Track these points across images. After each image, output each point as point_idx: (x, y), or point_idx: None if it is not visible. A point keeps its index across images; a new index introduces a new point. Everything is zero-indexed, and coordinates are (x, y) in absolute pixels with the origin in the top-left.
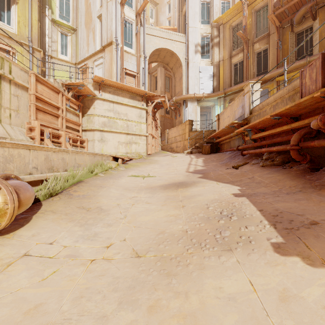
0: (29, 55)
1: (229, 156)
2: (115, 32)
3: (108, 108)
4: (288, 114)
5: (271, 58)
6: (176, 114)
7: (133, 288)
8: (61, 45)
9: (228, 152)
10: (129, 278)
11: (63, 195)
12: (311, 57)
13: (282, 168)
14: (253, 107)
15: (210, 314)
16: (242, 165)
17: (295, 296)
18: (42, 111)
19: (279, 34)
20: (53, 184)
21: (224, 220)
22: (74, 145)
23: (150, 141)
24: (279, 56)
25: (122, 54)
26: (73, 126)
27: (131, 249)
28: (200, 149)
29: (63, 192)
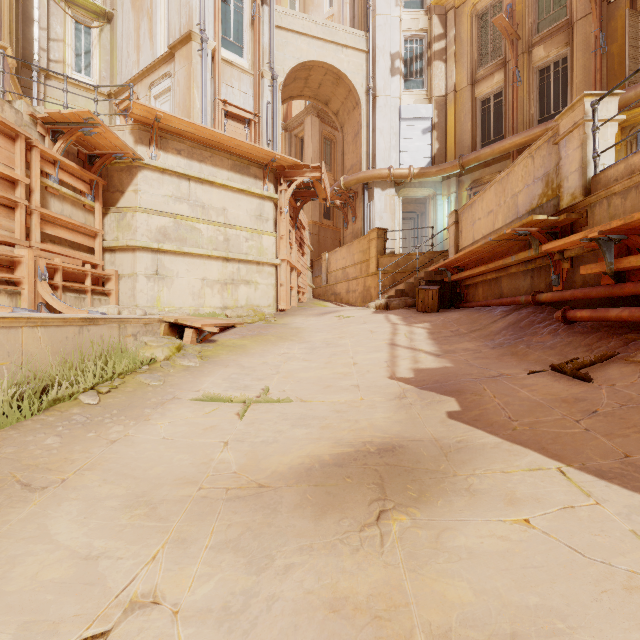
0: None
1: (509, 322)
2: (198, 12)
3: (176, 194)
4: None
5: (578, 77)
6: (346, 216)
7: None
8: (74, 51)
9: (499, 309)
10: None
11: None
12: None
13: None
14: (597, 172)
15: None
16: (593, 364)
17: None
18: None
19: (599, 17)
20: None
21: None
22: (73, 290)
23: (285, 279)
24: (600, 70)
25: (217, 66)
26: (72, 236)
27: None
28: (411, 298)
29: None
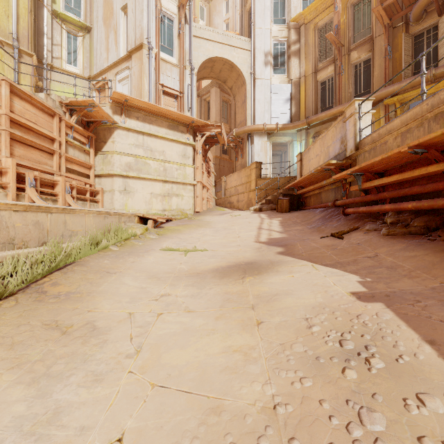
0: (14, 61)
1: (321, 216)
2: (146, 31)
3: (136, 143)
4: (439, 145)
5: (376, 71)
6: (237, 153)
7: None
8: (67, 51)
9: (319, 210)
10: None
11: (27, 294)
12: (437, 69)
13: (427, 239)
14: (361, 139)
15: None
16: (348, 232)
17: None
18: (23, 143)
19: (388, 37)
20: None
21: (359, 374)
22: (80, 199)
23: (199, 193)
24: (388, 68)
25: (158, 63)
26: (79, 168)
27: None
28: (274, 205)
29: (29, 287)
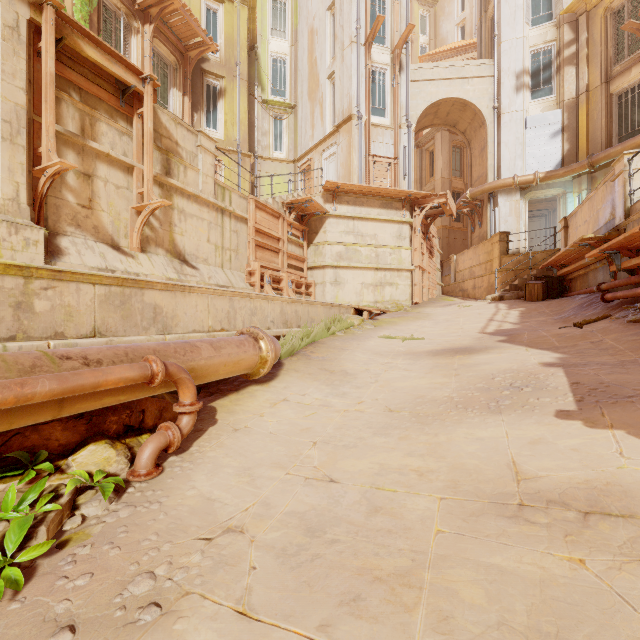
0: (238, 166)
1: (578, 304)
2: (355, 98)
3: (346, 230)
4: None
5: None
6: (473, 221)
7: (386, 428)
8: (274, 137)
9: (580, 296)
10: (382, 423)
11: (300, 355)
12: None
13: None
14: (631, 204)
15: (455, 444)
16: (595, 321)
17: (548, 442)
18: (261, 247)
19: None
20: (293, 340)
21: (508, 390)
22: (297, 293)
23: (418, 280)
24: None
25: (368, 131)
26: (296, 263)
27: (384, 406)
28: (522, 291)
29: (299, 352)
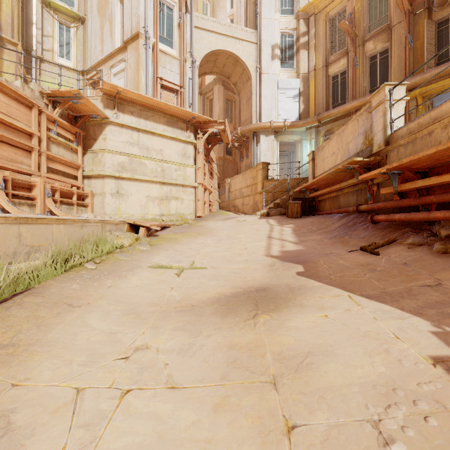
0: None
1: (342, 223)
2: (143, 19)
3: (130, 140)
4: None
5: (395, 63)
6: (242, 153)
7: None
8: (59, 43)
9: (337, 215)
10: None
11: None
12: None
13: None
14: (392, 132)
15: None
16: (383, 246)
17: None
18: None
19: (408, 24)
20: None
21: None
22: (65, 203)
23: (201, 196)
24: (409, 58)
25: (156, 54)
26: (64, 168)
27: None
28: (283, 209)
29: None
